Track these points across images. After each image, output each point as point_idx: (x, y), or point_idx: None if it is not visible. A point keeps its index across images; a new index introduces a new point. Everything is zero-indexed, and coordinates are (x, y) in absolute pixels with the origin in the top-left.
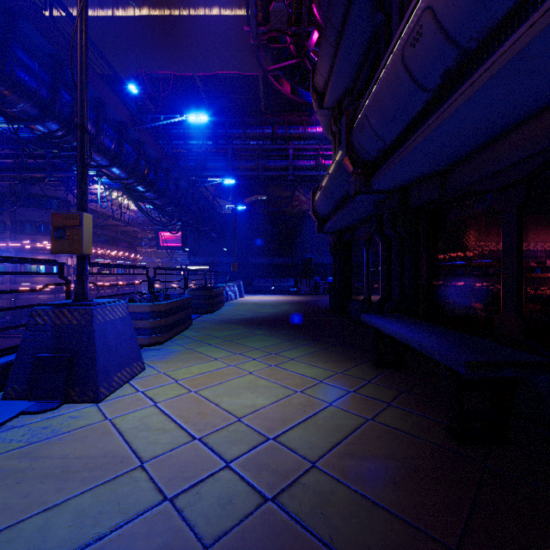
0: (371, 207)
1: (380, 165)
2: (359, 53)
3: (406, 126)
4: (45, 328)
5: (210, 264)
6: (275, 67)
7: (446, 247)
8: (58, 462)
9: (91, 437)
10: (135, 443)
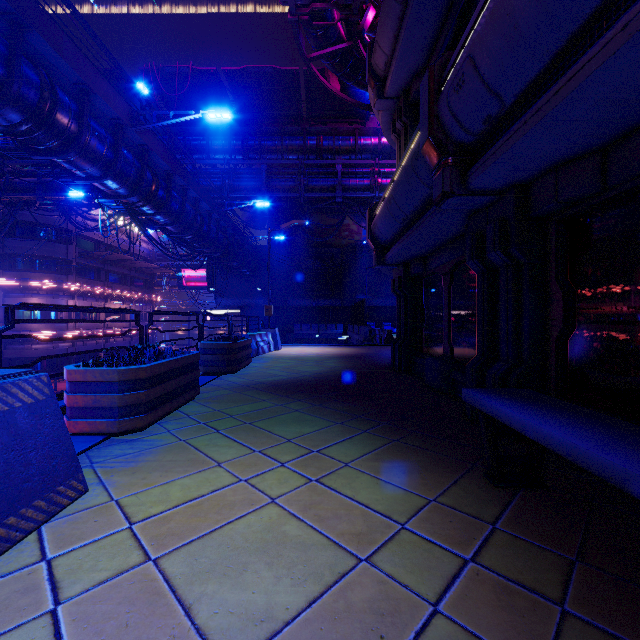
0: (460, 223)
1: (485, 148)
2: (437, 10)
3: (550, 59)
4: None
5: (241, 307)
6: (319, 53)
7: (604, 276)
8: None
9: None
10: None
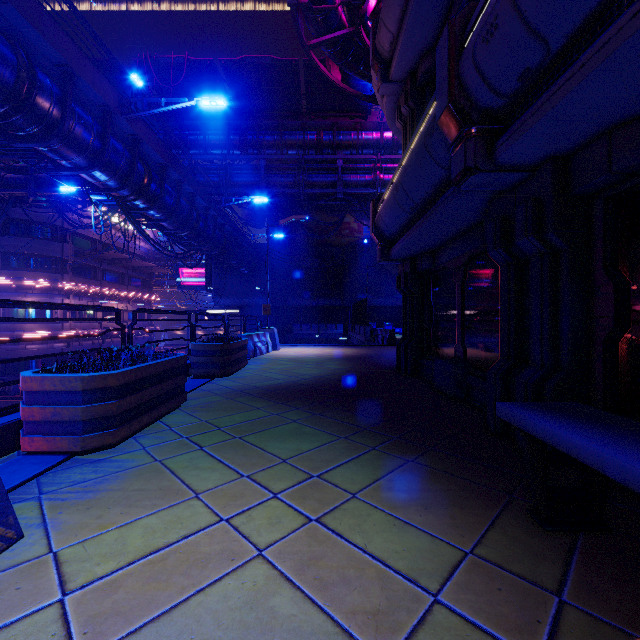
0: (478, 209)
1: (517, 113)
2: None
3: None
4: None
5: (240, 306)
6: (320, 40)
7: None
8: None
9: None
10: None
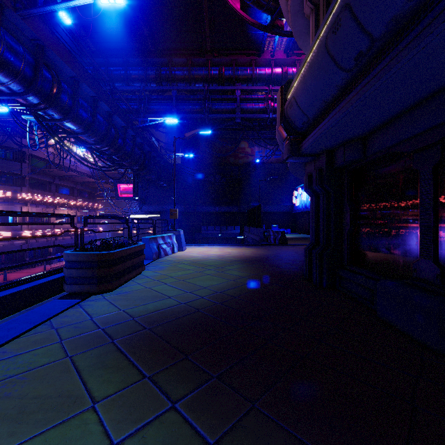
0: None
1: None
2: None
3: None
4: None
5: (160, 212)
6: None
7: None
8: None
9: None
10: None
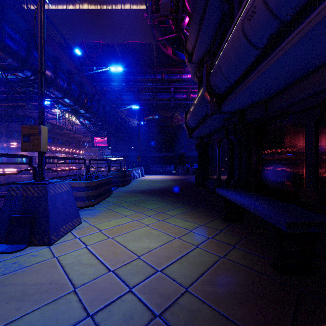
0: (221, 122)
1: (227, 96)
2: (214, 29)
3: (243, 72)
4: (17, 198)
5: (124, 156)
6: (163, 38)
7: (268, 146)
8: (20, 288)
9: (43, 270)
10: (71, 274)
